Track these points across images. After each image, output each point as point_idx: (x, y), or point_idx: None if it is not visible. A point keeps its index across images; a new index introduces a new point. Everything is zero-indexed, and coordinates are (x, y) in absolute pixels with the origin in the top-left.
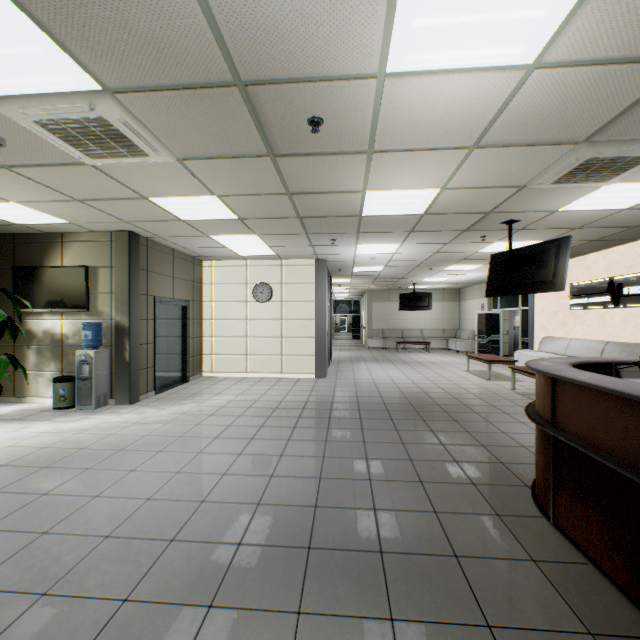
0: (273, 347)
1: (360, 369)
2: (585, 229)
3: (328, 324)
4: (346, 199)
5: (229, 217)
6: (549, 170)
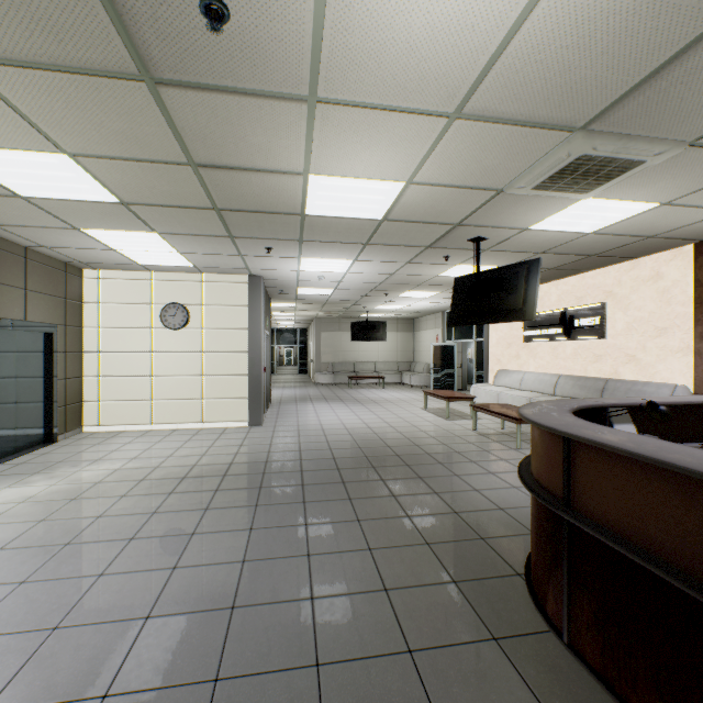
0: (190, 388)
1: (306, 411)
2: (547, 255)
3: (267, 357)
4: (282, 185)
5: (104, 198)
6: (534, 168)
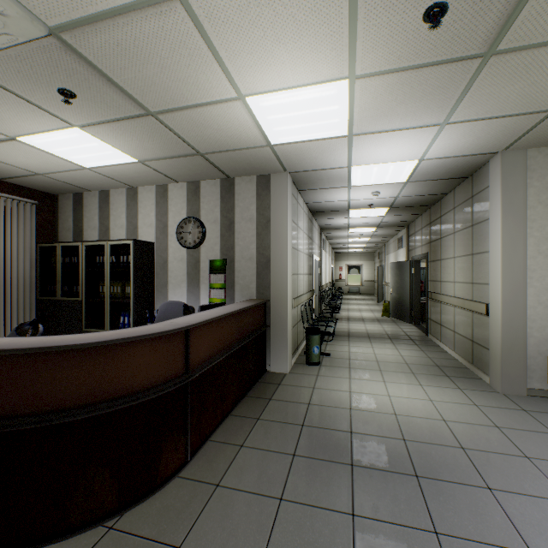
0: None
1: None
2: None
3: None
4: None
5: None
6: None
